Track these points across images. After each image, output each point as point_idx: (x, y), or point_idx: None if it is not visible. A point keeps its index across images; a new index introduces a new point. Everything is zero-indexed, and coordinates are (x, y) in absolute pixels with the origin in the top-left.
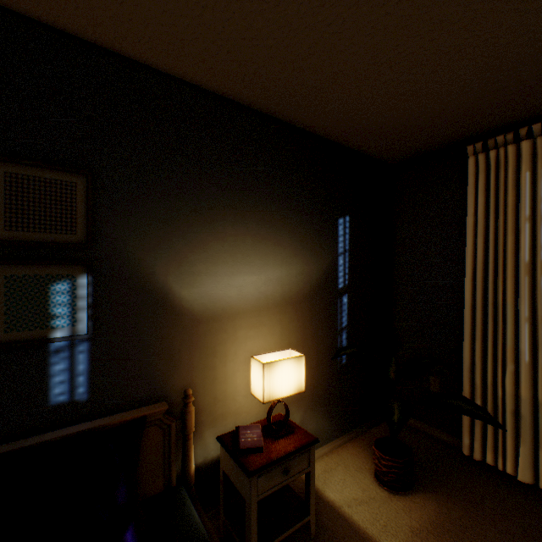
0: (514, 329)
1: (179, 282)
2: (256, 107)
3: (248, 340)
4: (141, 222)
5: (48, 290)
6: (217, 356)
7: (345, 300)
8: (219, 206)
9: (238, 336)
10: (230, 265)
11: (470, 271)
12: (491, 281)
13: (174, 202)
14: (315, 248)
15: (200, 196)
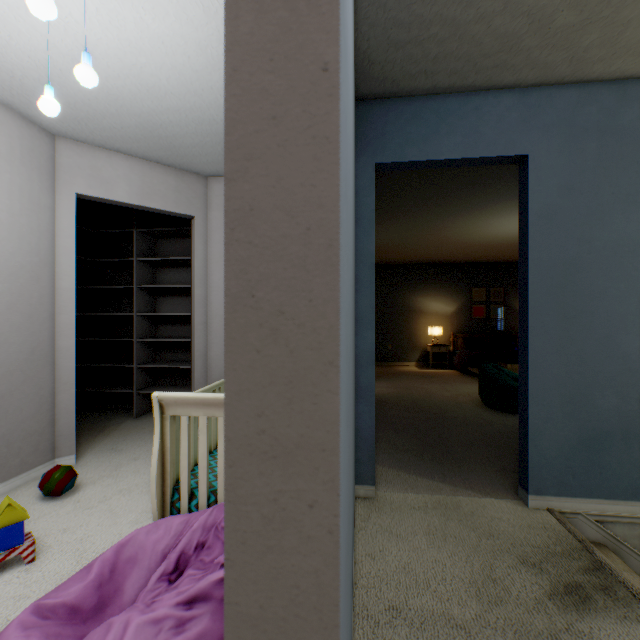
0: None
1: None
2: None
3: None
4: (513, 295)
5: (497, 309)
6: None
7: None
8: None
9: None
10: None
11: None
12: None
13: None
14: None
15: None
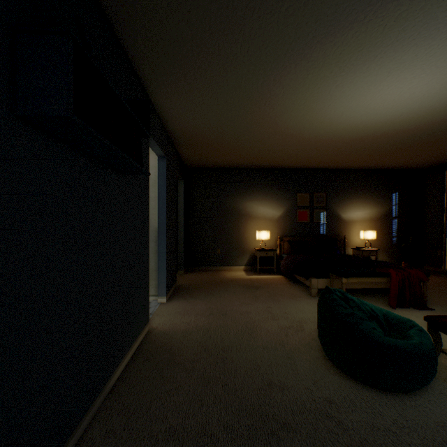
0: None
1: (341, 213)
2: (361, 169)
3: (359, 228)
4: (334, 201)
5: (320, 214)
6: (350, 231)
7: (396, 220)
8: (351, 195)
9: (356, 227)
10: (354, 209)
11: (444, 209)
12: None
13: (340, 196)
14: (382, 204)
15: (346, 193)
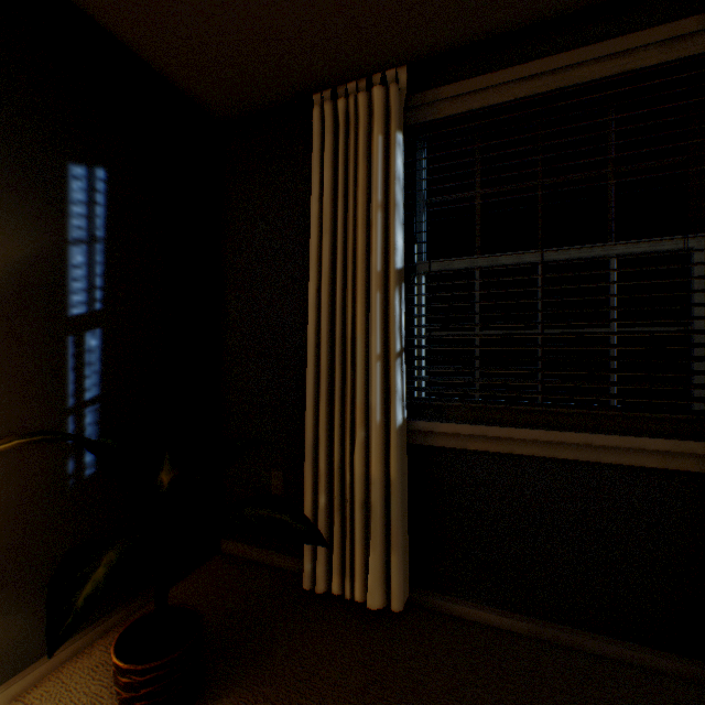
0: (366, 376)
1: None
2: None
3: None
4: None
5: None
6: None
7: (95, 342)
8: None
9: None
10: None
11: (315, 290)
12: (340, 304)
13: None
14: None
15: None
